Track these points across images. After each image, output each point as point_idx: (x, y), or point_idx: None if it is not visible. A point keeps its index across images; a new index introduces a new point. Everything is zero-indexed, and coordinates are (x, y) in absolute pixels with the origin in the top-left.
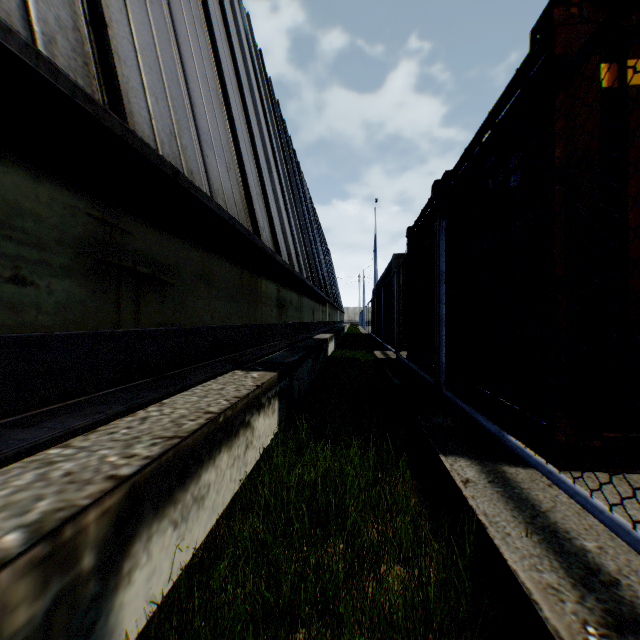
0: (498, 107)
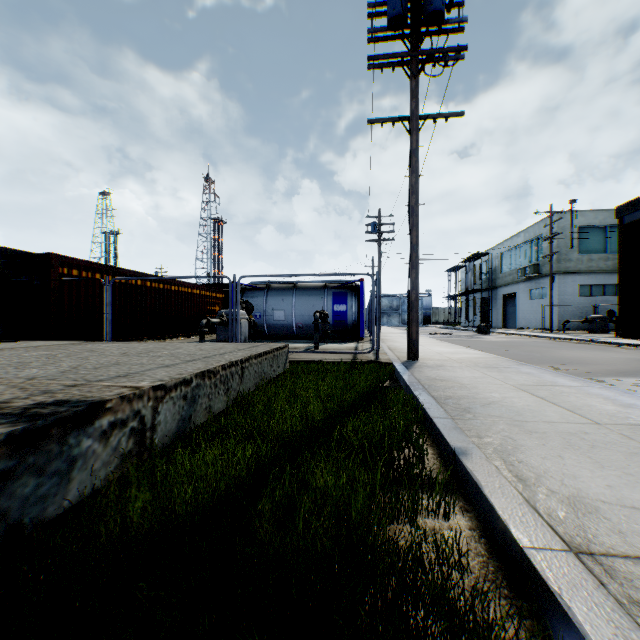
0: (28, 256)
